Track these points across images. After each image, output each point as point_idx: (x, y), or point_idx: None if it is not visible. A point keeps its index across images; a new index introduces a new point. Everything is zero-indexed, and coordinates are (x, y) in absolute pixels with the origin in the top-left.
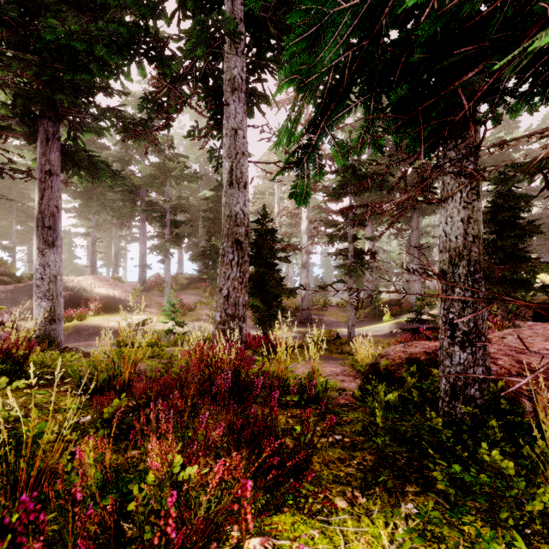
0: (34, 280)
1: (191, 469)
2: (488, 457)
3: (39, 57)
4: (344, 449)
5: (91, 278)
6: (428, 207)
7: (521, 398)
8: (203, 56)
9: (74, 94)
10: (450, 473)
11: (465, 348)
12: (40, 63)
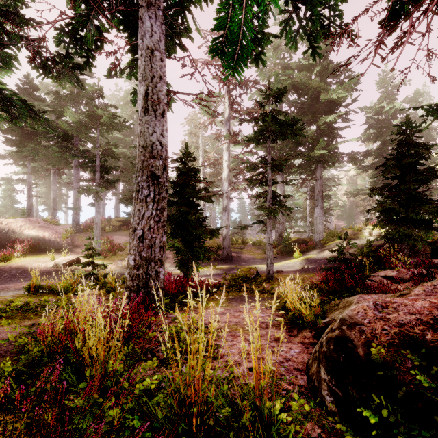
0: None
1: None
2: None
3: None
4: None
5: (21, 220)
6: (330, 159)
7: None
8: None
9: None
10: None
11: None
12: None
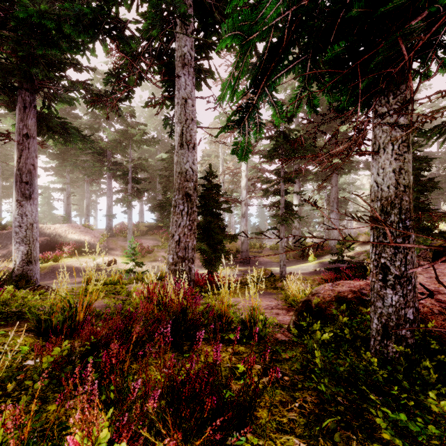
0: (13, 228)
1: None
2: (435, 408)
3: (15, 34)
4: (285, 390)
5: (65, 226)
6: (345, 167)
7: None
8: (158, 36)
9: (47, 68)
10: (392, 419)
11: (397, 291)
12: (16, 39)
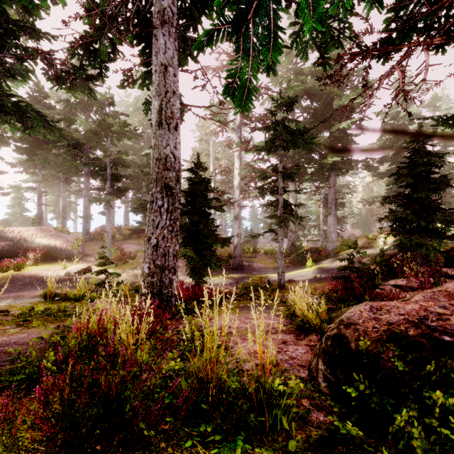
0: None
1: None
2: None
3: None
4: None
5: (33, 229)
6: (344, 166)
7: None
8: None
9: None
10: None
11: None
12: None
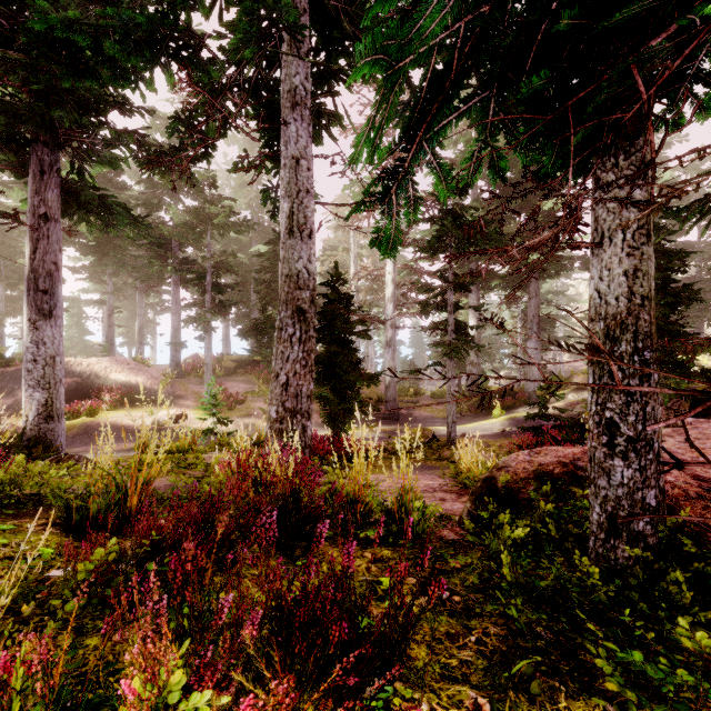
0: (24, 363)
1: (199, 699)
2: (688, 642)
3: (27, 57)
4: (454, 616)
5: (106, 360)
6: (551, 267)
7: (709, 533)
8: (254, 59)
9: (77, 110)
10: (622, 661)
11: (630, 462)
12: (29, 65)
